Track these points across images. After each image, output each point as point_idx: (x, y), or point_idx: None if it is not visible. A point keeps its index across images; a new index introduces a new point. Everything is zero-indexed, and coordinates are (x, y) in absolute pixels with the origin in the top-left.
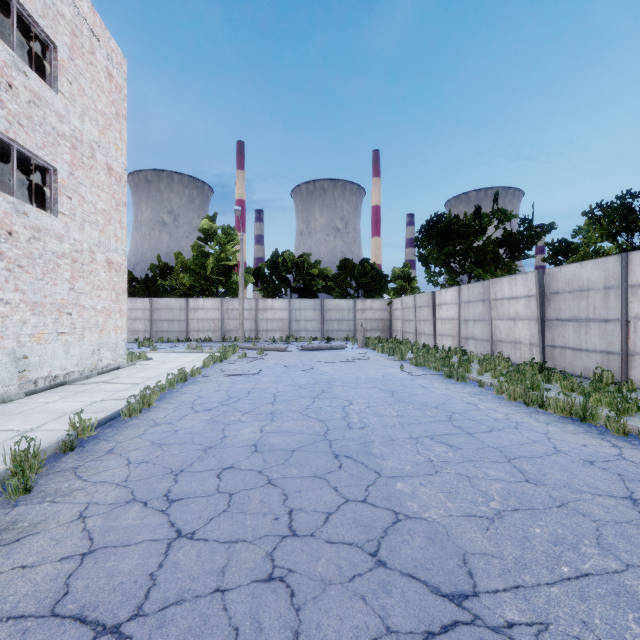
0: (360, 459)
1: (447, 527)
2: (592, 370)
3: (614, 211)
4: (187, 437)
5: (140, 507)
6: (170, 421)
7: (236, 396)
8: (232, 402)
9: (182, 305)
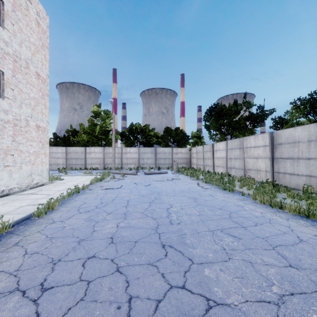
0: (179, 248)
1: (247, 314)
2: (301, 185)
3: (307, 101)
4: (70, 232)
5: (18, 297)
6: (62, 220)
7: (105, 202)
8: (102, 206)
9: (82, 150)
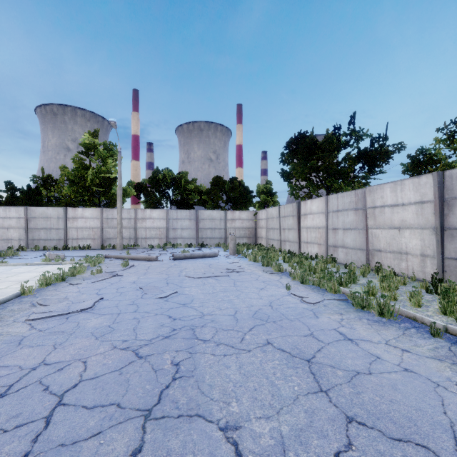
0: None
1: None
2: None
3: None
4: None
5: None
6: None
7: None
8: None
9: (60, 214)
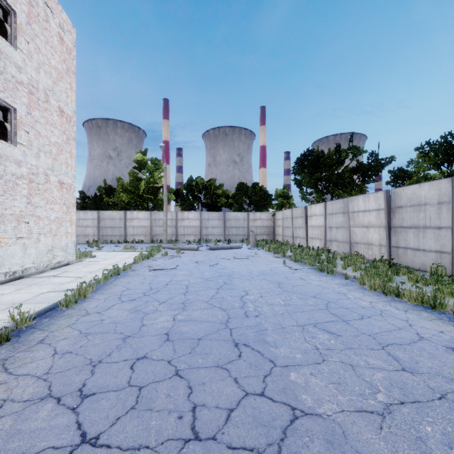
0: (256, 347)
1: (343, 426)
2: (428, 265)
3: (439, 147)
4: (111, 326)
5: (52, 405)
6: (99, 311)
7: (156, 287)
8: (152, 293)
9: (121, 216)
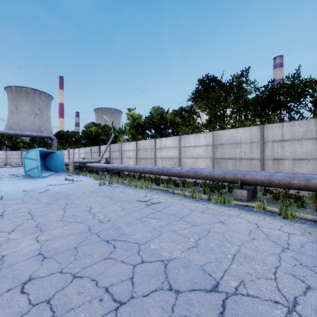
0: (19, 171)
1: None
2: None
3: None
4: None
5: None
6: None
7: None
8: None
9: None
